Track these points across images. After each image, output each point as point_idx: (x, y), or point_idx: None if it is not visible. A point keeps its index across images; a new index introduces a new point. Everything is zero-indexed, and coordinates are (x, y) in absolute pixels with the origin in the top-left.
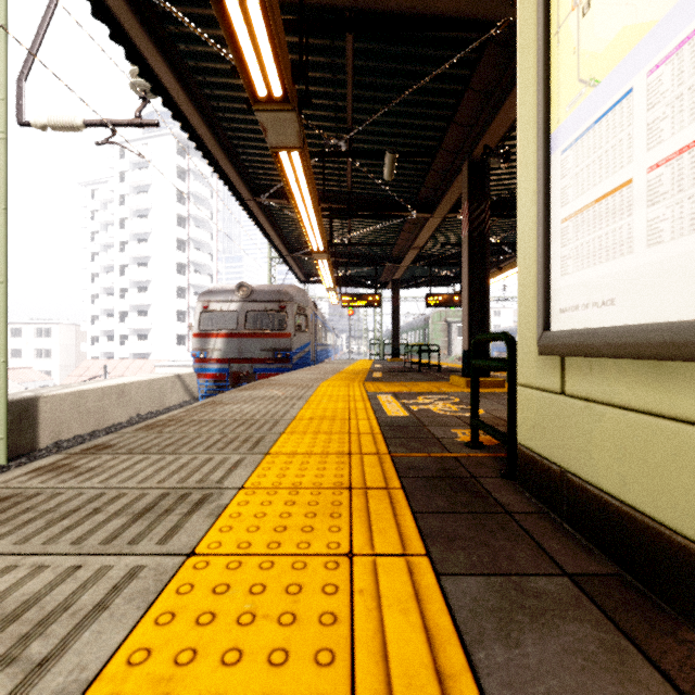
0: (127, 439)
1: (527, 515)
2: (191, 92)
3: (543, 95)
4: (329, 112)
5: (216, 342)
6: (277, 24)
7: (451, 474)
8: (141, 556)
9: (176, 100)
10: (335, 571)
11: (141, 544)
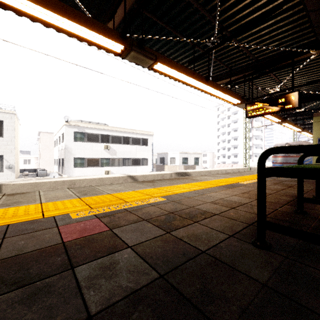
0: None
1: None
2: None
3: None
4: None
5: (278, 158)
6: (300, 129)
7: None
8: None
9: None
10: None
11: None
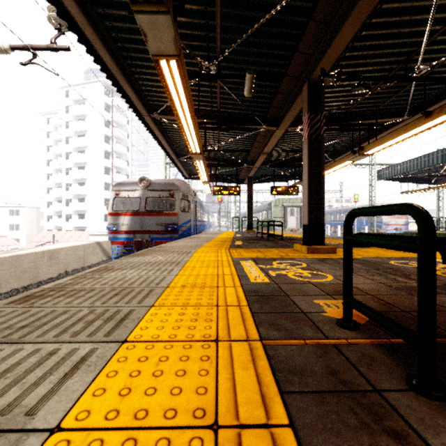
0: None
1: None
2: (94, 22)
3: None
4: (203, 42)
5: (124, 219)
6: None
7: (344, 382)
8: None
9: (80, 26)
10: None
11: None
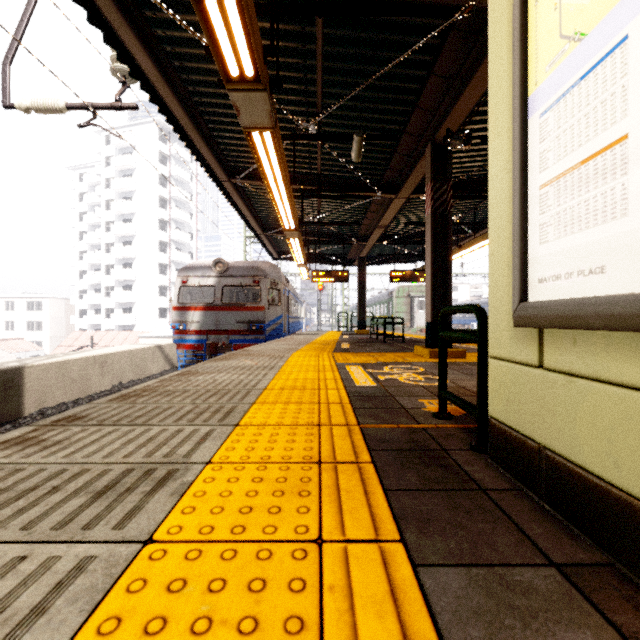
0: (100, 410)
1: (502, 492)
2: (168, 77)
3: (520, 57)
4: (300, 97)
5: (194, 315)
6: (248, 1)
7: (421, 446)
8: (94, 544)
9: (154, 84)
10: (302, 562)
11: (96, 529)
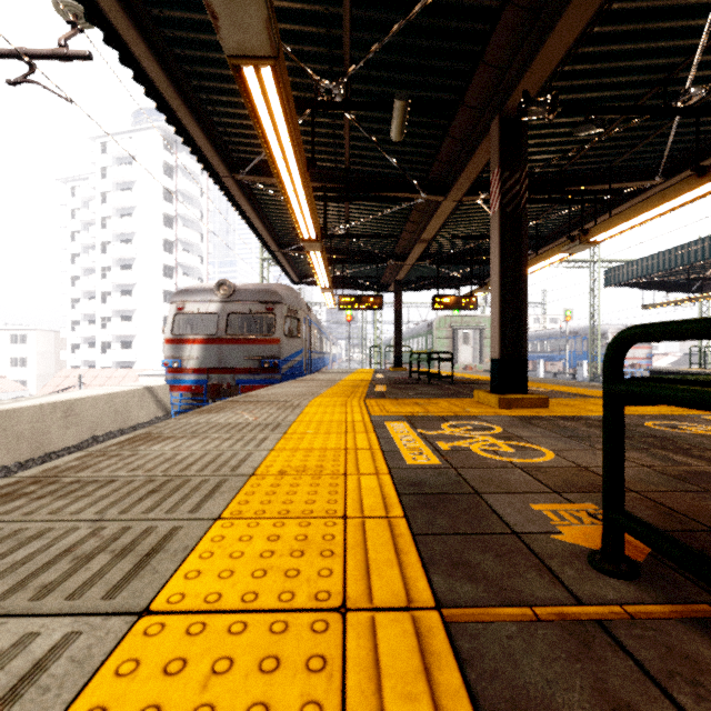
0: None
1: None
2: (132, 9)
3: None
4: (320, 46)
5: (192, 349)
6: None
7: None
8: None
9: (107, 14)
10: None
11: None
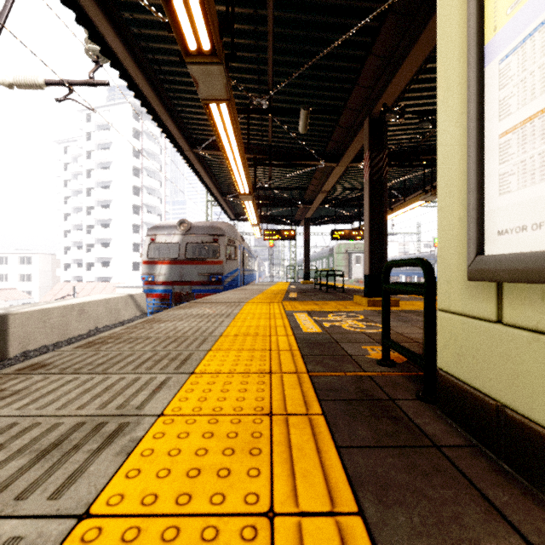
0: (64, 357)
1: (457, 449)
2: (136, 56)
3: (476, 3)
4: (253, 75)
5: (162, 268)
6: None
7: (369, 395)
8: (24, 519)
9: (123, 62)
10: (252, 544)
11: (30, 499)
